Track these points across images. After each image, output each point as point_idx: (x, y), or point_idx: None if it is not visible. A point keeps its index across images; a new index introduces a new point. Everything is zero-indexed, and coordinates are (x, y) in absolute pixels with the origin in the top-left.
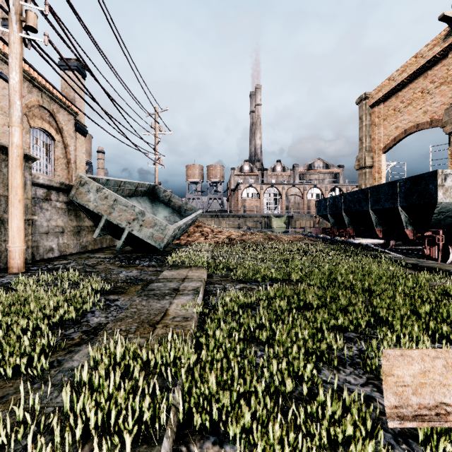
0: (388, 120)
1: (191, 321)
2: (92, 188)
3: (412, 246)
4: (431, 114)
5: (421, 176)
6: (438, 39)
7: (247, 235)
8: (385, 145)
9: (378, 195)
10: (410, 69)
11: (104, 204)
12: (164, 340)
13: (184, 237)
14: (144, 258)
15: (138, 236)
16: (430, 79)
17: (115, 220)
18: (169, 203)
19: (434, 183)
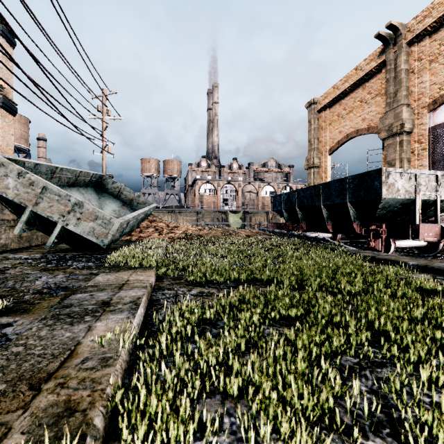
0: (333, 125)
1: (112, 367)
2: (11, 171)
3: (354, 240)
4: (368, 122)
5: (367, 174)
6: (374, 55)
7: (205, 230)
8: (330, 148)
9: (329, 192)
10: (351, 80)
11: (28, 192)
12: (41, 429)
13: (136, 233)
14: (80, 258)
15: (74, 231)
16: (367, 90)
17: (44, 212)
18: (119, 196)
19: (379, 180)
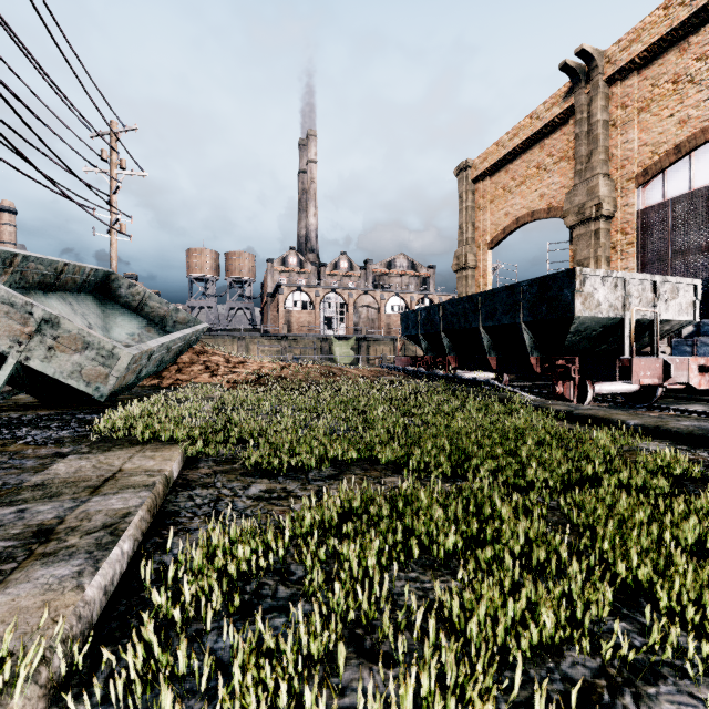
0: (496, 203)
1: None
2: None
3: (529, 382)
4: (548, 199)
5: (553, 277)
6: (557, 96)
7: (291, 368)
8: (492, 239)
9: (492, 306)
10: (524, 134)
11: None
12: None
13: (170, 373)
14: (49, 422)
15: (42, 371)
16: (548, 151)
17: None
18: (140, 309)
19: (571, 288)
